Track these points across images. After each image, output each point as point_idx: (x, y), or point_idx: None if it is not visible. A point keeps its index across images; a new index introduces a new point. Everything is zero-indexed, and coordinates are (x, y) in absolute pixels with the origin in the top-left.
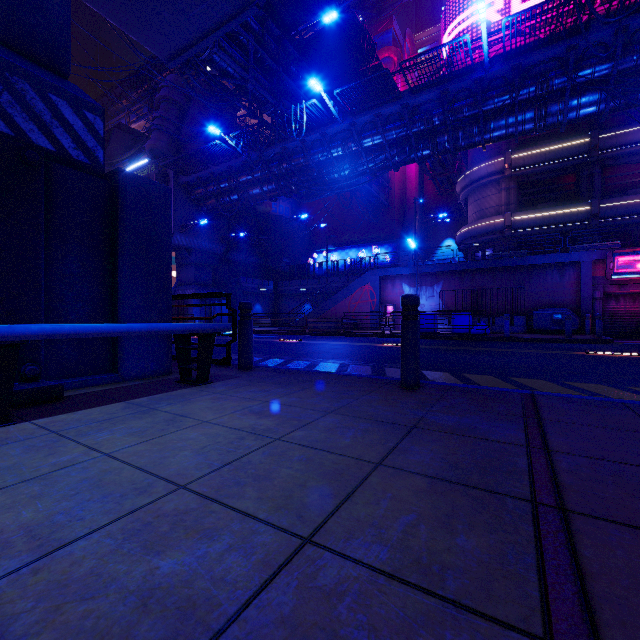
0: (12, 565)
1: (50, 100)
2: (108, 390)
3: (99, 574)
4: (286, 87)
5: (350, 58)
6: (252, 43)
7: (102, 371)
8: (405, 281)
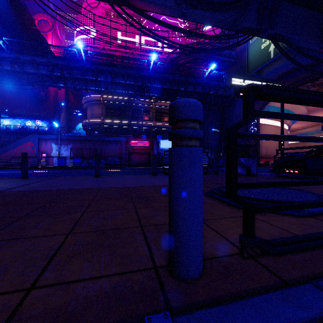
0: None
1: None
2: None
3: None
4: None
5: (17, 17)
6: None
7: None
8: (53, 142)
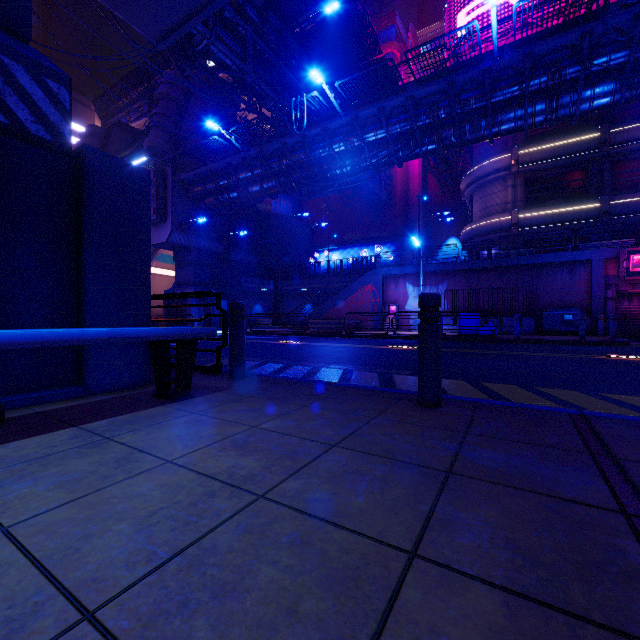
0: None
1: (1, 63)
2: (66, 408)
3: None
4: (286, 81)
5: (352, 51)
6: (251, 34)
7: (65, 383)
8: (409, 280)
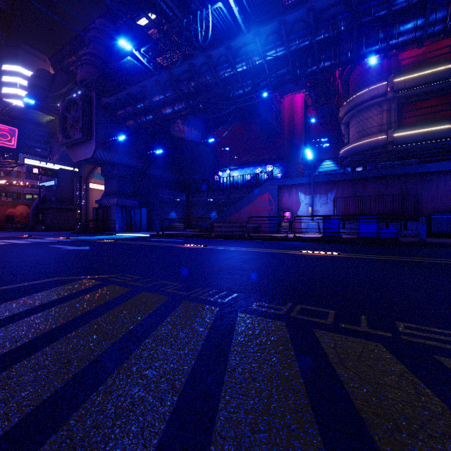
0: None
1: None
2: None
3: None
4: (194, 10)
5: None
6: None
7: None
8: (301, 190)
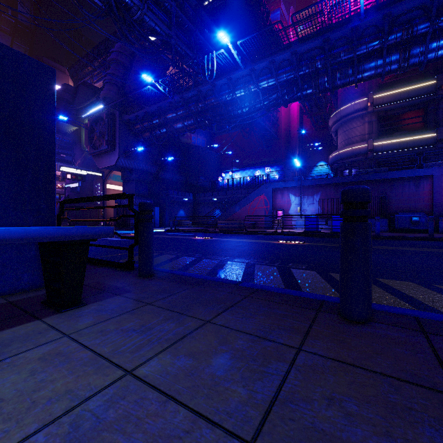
0: None
1: None
2: None
3: None
4: (201, 45)
5: (250, 23)
6: (174, 8)
7: None
8: (291, 192)
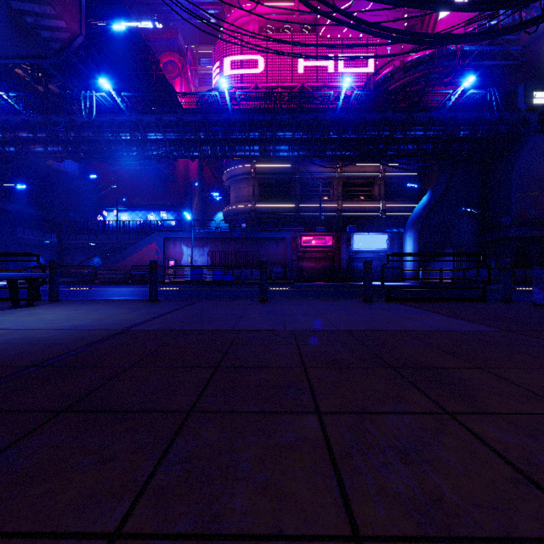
0: (20, 328)
1: None
2: None
3: (47, 326)
4: (75, 66)
5: (138, 61)
6: None
7: None
8: (184, 243)
